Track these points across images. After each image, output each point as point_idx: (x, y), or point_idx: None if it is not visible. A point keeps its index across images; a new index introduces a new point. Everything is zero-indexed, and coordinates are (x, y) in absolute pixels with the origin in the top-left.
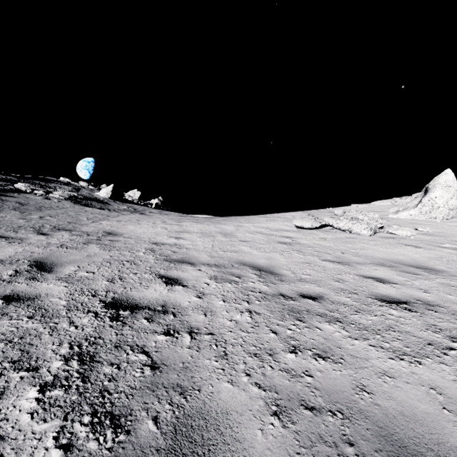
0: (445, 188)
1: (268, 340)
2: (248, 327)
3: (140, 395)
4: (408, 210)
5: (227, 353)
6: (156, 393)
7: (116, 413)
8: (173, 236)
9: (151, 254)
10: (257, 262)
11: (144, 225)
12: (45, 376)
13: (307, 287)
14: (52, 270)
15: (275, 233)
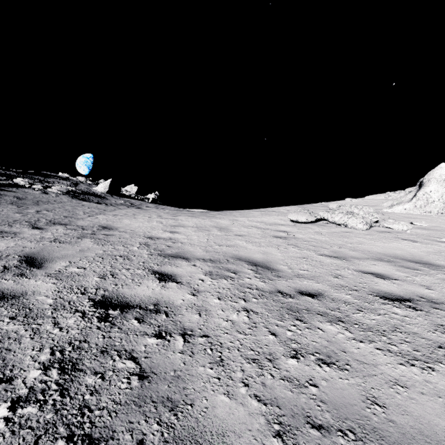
0: (440, 182)
1: (267, 344)
2: (245, 328)
3: (124, 413)
4: (402, 204)
5: (223, 358)
6: (143, 409)
7: (95, 436)
8: (168, 230)
9: (145, 249)
10: (253, 257)
11: (140, 219)
12: (19, 389)
13: (305, 283)
14: (42, 265)
15: (270, 227)
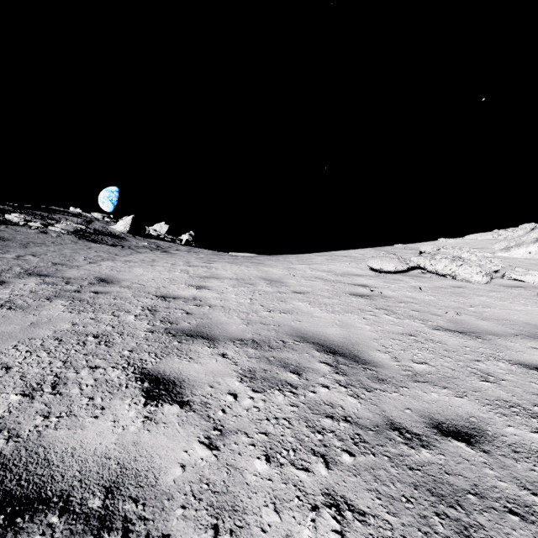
0: None
1: None
2: None
3: None
4: (525, 246)
5: None
6: None
7: None
8: (194, 284)
9: (147, 319)
10: (325, 333)
11: (158, 267)
12: None
13: (436, 398)
14: None
15: (342, 278)
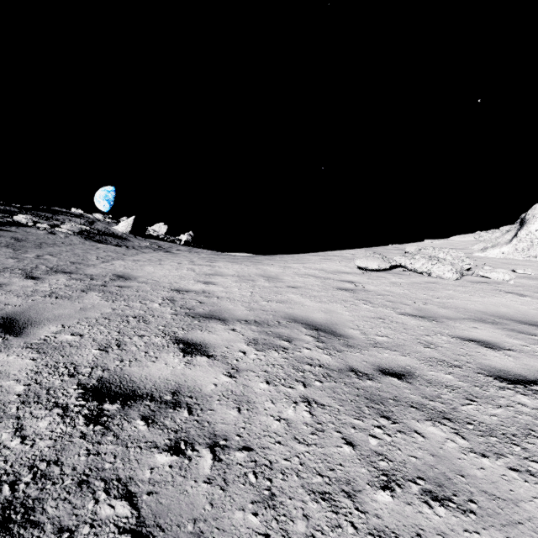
0: None
1: (342, 462)
2: (306, 433)
3: None
4: (499, 246)
5: (274, 492)
6: None
7: None
8: (201, 281)
9: (169, 306)
10: (312, 317)
11: (167, 266)
12: None
13: (386, 356)
14: (23, 331)
15: (332, 276)
